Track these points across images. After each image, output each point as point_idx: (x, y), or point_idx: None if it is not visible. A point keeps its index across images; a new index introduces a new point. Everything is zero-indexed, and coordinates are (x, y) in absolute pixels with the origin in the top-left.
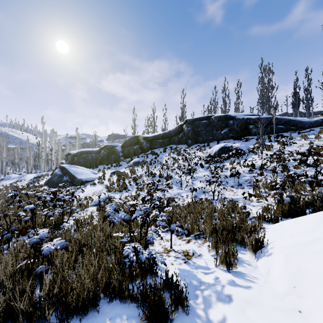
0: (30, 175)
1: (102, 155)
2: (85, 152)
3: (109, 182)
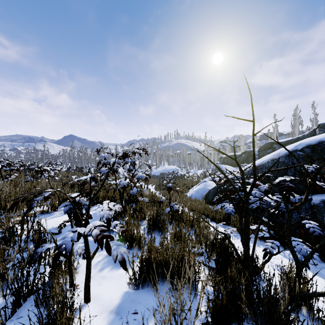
0: (199, 171)
1: (243, 157)
2: (231, 156)
3: None
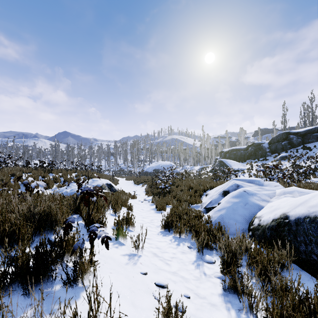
0: (196, 167)
1: (249, 151)
2: (234, 150)
3: (256, 172)
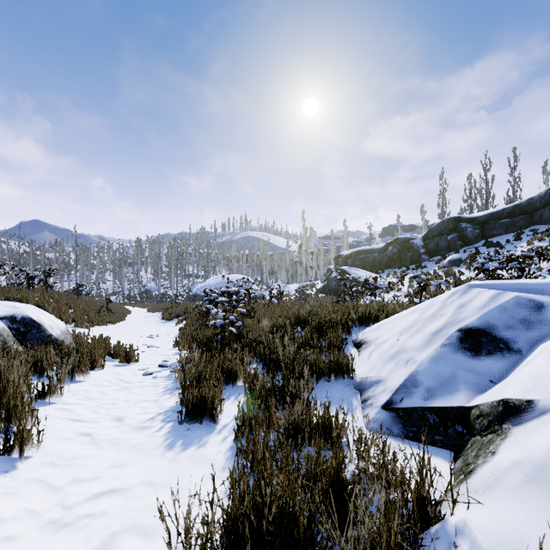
0: (293, 286)
1: (390, 253)
2: (362, 252)
3: (410, 288)
